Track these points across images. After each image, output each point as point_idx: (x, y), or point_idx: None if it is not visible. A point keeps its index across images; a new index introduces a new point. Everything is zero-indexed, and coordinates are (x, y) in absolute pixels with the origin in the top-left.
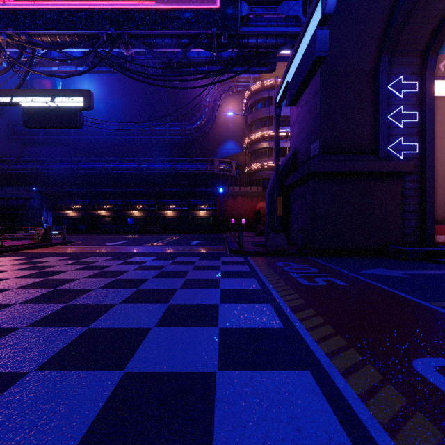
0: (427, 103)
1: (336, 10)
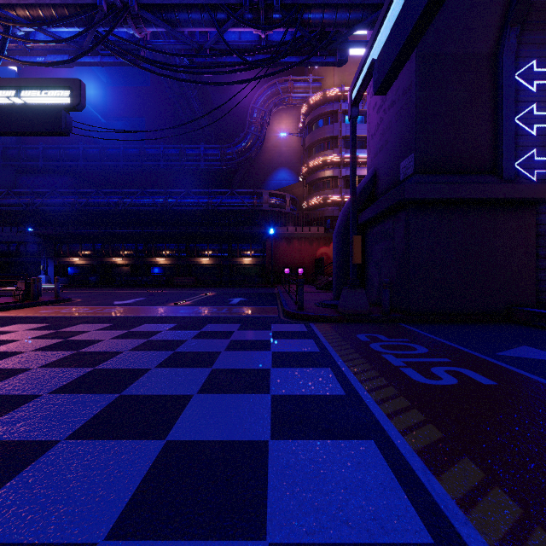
0: None
1: None
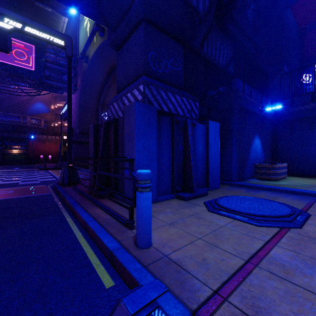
0: None
1: (82, 90)
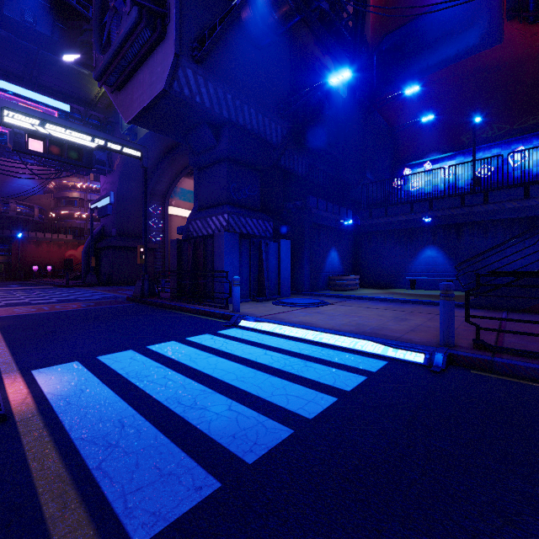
0: (166, 219)
1: (123, 174)
